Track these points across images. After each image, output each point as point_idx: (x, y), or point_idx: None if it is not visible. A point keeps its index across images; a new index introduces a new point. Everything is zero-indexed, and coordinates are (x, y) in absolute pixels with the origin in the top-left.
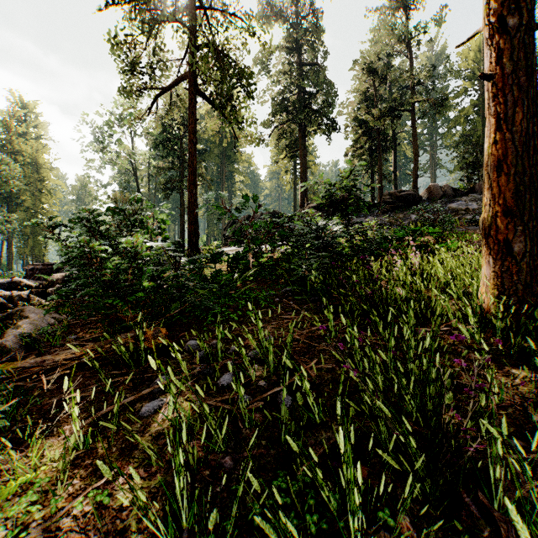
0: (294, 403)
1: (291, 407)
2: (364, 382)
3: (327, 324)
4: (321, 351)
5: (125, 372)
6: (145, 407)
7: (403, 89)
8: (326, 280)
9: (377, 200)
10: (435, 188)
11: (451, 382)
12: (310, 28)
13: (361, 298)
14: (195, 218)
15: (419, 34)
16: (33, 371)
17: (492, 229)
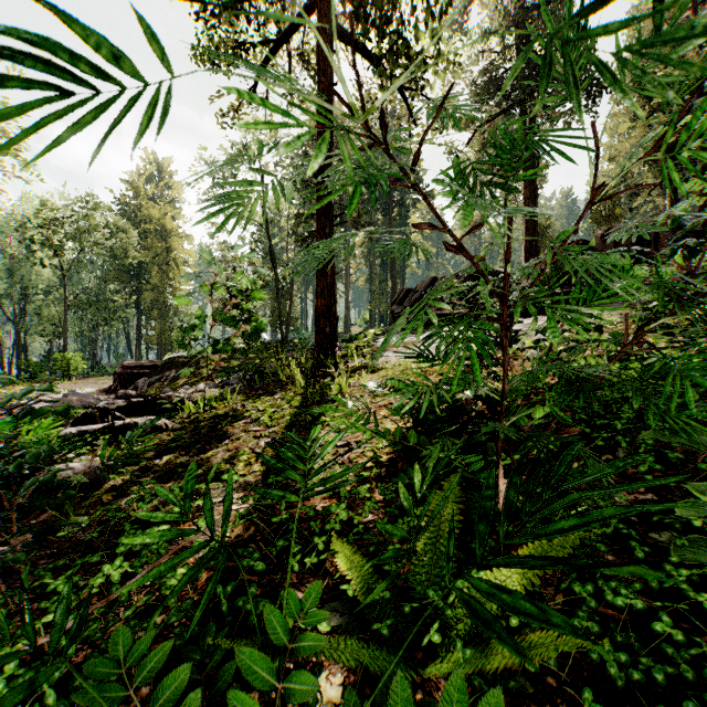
0: None
1: None
2: None
3: None
4: None
5: None
6: None
7: None
8: None
9: None
10: None
11: None
12: None
13: None
14: (329, 285)
15: None
16: None
17: None
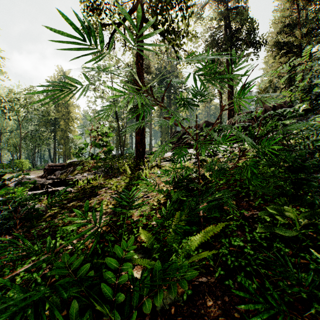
0: None
1: None
2: None
3: None
4: None
5: None
6: None
7: None
8: None
9: None
10: None
11: None
12: None
13: None
14: (141, 130)
15: None
16: None
17: None
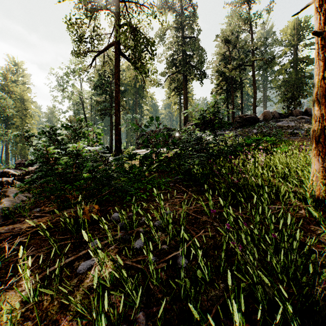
0: (189, 264)
1: (186, 267)
2: (246, 255)
3: (207, 202)
4: (204, 222)
5: (69, 237)
6: (80, 265)
7: (246, 52)
8: (204, 171)
9: (230, 121)
10: (267, 113)
11: (301, 247)
12: (190, 15)
13: (229, 184)
14: (119, 132)
15: (256, 19)
16: (6, 236)
17: (320, 137)
